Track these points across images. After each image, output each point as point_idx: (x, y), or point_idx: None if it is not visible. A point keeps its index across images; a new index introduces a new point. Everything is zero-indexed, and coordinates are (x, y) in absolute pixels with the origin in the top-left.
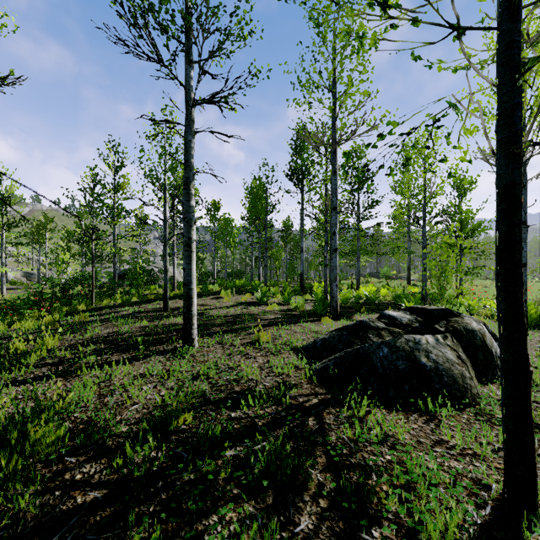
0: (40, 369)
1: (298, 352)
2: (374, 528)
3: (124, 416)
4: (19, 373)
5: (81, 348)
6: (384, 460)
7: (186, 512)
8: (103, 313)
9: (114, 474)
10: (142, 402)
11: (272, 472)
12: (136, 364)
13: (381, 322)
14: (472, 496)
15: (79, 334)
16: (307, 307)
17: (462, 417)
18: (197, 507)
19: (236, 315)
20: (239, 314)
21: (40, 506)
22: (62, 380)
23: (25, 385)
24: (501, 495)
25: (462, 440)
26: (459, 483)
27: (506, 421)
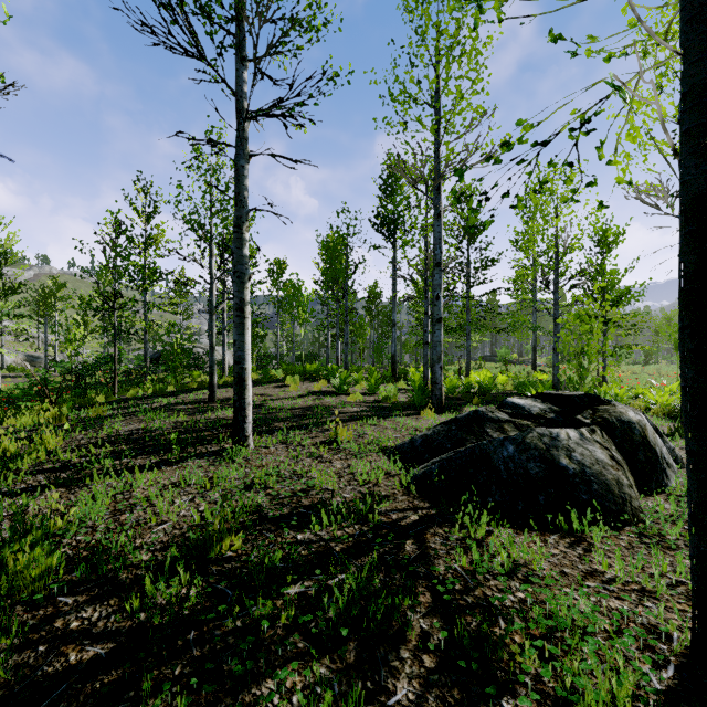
0: (36, 476)
1: (389, 454)
2: (505, 699)
3: (146, 539)
4: (6, 482)
5: (93, 450)
6: (514, 599)
7: (227, 676)
8: (127, 405)
9: (126, 621)
10: (172, 521)
11: (355, 617)
12: (167, 469)
13: (503, 413)
14: (645, 650)
15: (93, 431)
16: (401, 398)
17: (621, 539)
18: (244, 668)
19: (306, 408)
20: (310, 406)
21: (14, 668)
22: (65, 492)
23: (12, 498)
24: (688, 649)
25: (624, 571)
26: (626, 632)
27: (697, 540)
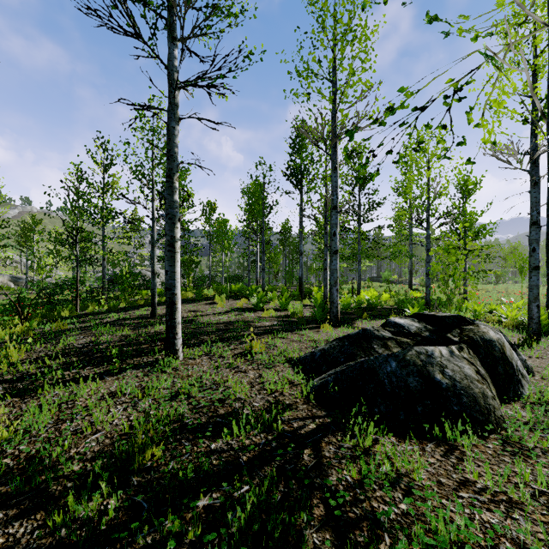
0: None
1: (294, 364)
2: None
3: (80, 449)
4: None
5: (48, 362)
6: (398, 511)
7: None
8: (85, 320)
9: (48, 537)
10: (105, 430)
11: (255, 532)
12: (108, 380)
13: (387, 331)
14: None
15: (52, 344)
16: (306, 313)
17: (487, 446)
18: None
19: (229, 323)
20: (232, 321)
21: None
22: (18, 401)
23: None
24: None
25: (492, 480)
26: None
27: None
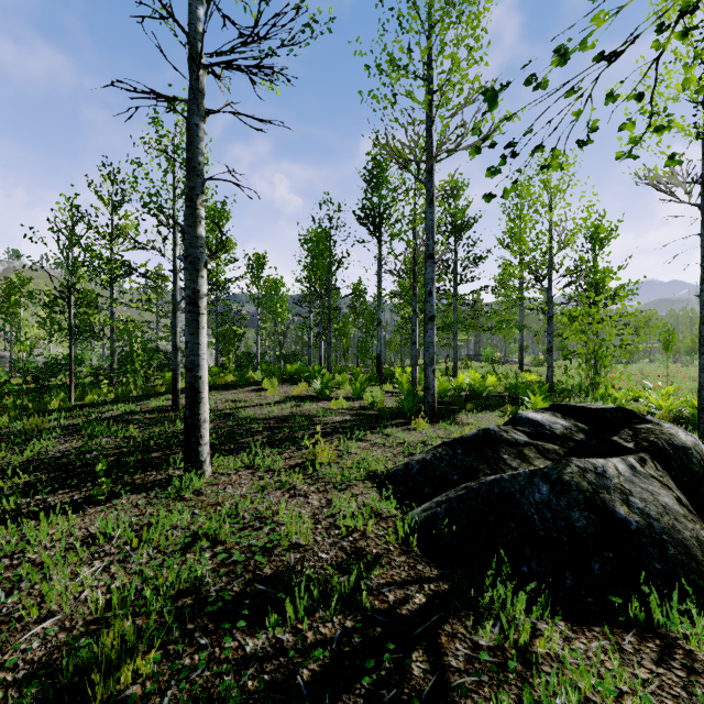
0: None
1: (379, 482)
2: None
3: (8, 655)
4: None
5: (0, 482)
6: None
7: None
8: (77, 415)
9: None
10: (64, 612)
11: None
12: (90, 512)
13: (520, 432)
14: None
15: (15, 453)
16: (389, 403)
17: None
18: None
19: (282, 418)
20: (286, 415)
21: None
22: None
23: None
24: None
25: None
26: None
27: None
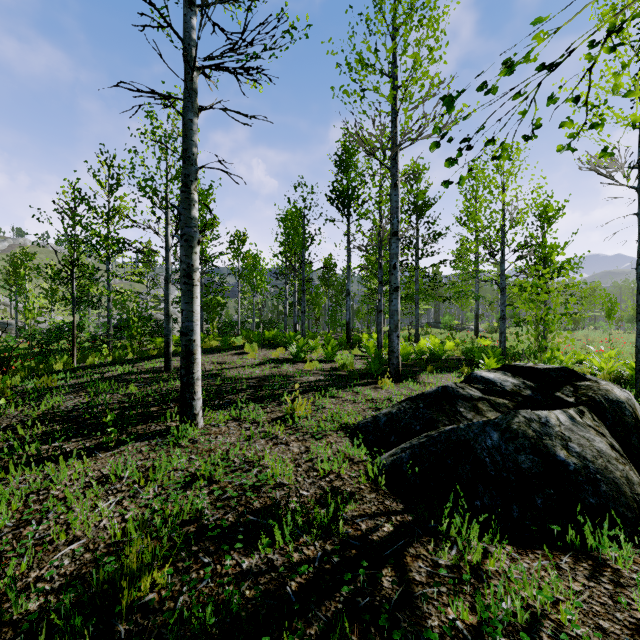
0: None
1: (351, 433)
2: None
3: (45, 570)
4: None
5: (22, 431)
6: None
7: None
8: (81, 375)
9: None
10: (87, 537)
11: None
12: (101, 456)
13: (475, 389)
14: None
15: (31, 407)
16: (357, 365)
17: None
18: None
19: (263, 377)
20: (267, 375)
21: None
22: None
23: None
24: None
25: None
26: None
27: None
